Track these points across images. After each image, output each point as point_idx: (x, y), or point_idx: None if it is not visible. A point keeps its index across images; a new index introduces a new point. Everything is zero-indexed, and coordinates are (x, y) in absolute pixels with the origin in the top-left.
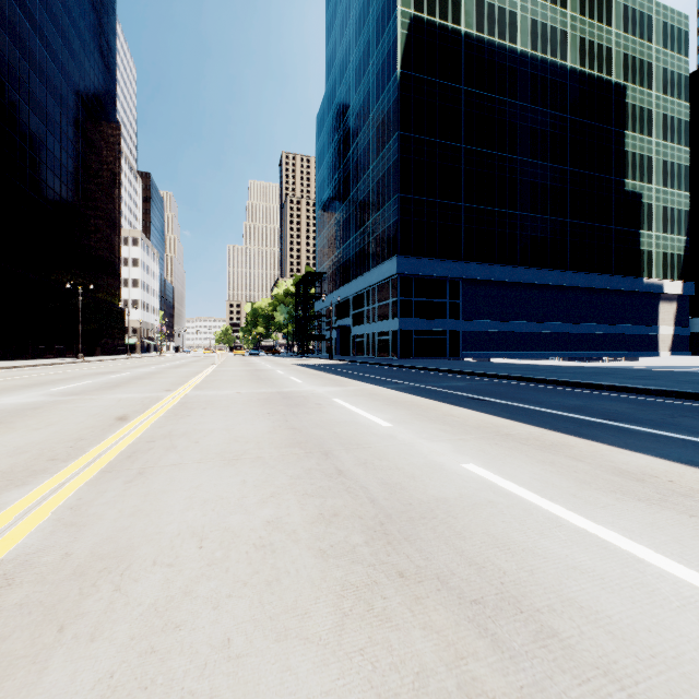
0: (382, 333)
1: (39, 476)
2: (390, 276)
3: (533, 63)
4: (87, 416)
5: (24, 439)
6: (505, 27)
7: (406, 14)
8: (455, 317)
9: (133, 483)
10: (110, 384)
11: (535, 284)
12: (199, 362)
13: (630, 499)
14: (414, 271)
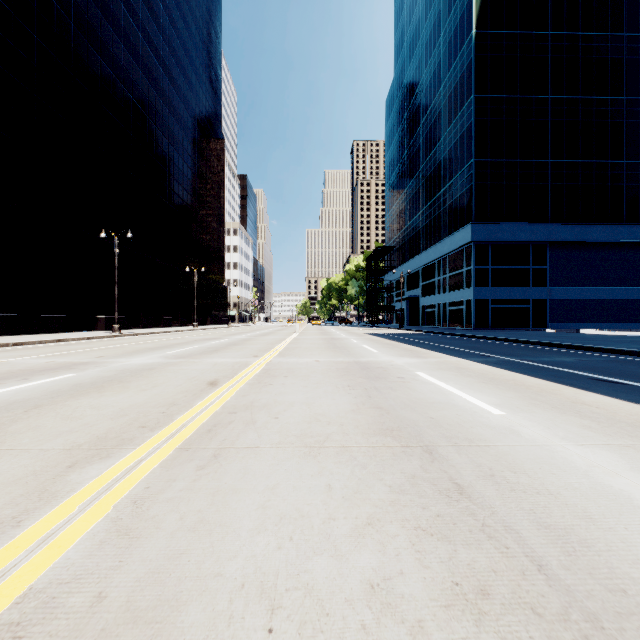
0: (455, 303)
1: (124, 447)
2: (463, 245)
3: None
4: (186, 379)
5: (130, 400)
6: None
7: None
8: (541, 284)
9: (205, 470)
10: (211, 349)
11: None
12: (283, 330)
13: None
14: (491, 237)
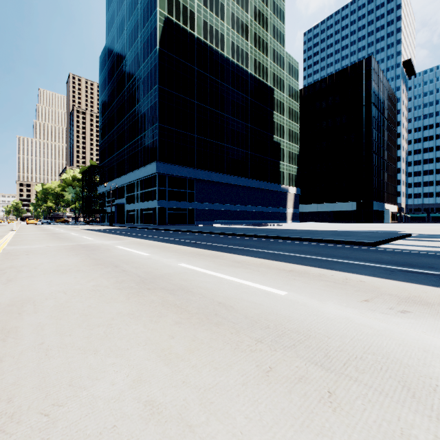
0: (147, 209)
1: None
2: (152, 174)
3: (232, 65)
4: None
5: None
6: (218, 41)
7: (163, 14)
8: (192, 200)
9: (9, 284)
10: None
11: (233, 184)
12: None
13: (232, 267)
14: (167, 172)
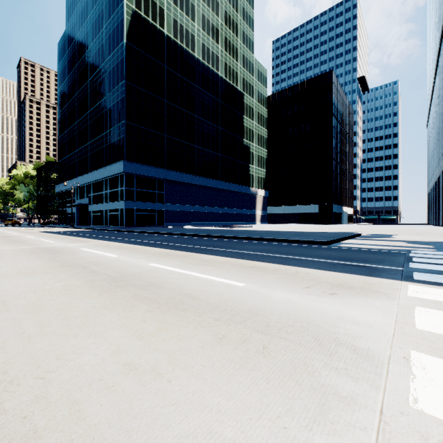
0: (113, 210)
1: None
2: (119, 173)
3: (203, 67)
4: None
5: None
6: (189, 41)
7: (130, 7)
8: (161, 201)
9: None
10: None
11: (204, 186)
12: None
13: (200, 265)
14: (135, 171)
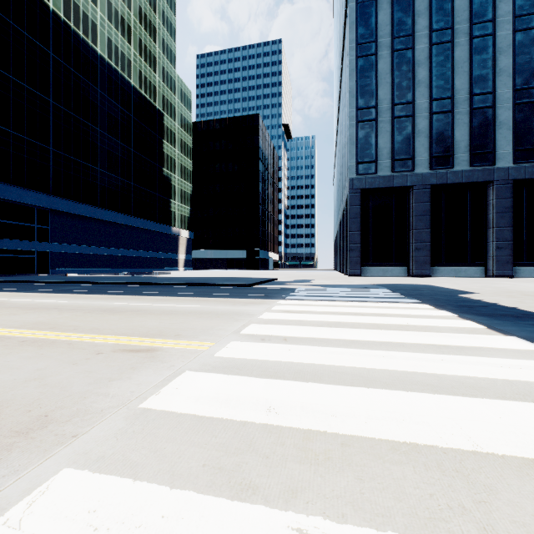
0: None
1: None
2: None
3: (109, 68)
4: None
5: None
6: (88, 29)
7: None
8: (45, 240)
9: None
10: None
11: (111, 222)
12: None
13: (159, 301)
14: None
